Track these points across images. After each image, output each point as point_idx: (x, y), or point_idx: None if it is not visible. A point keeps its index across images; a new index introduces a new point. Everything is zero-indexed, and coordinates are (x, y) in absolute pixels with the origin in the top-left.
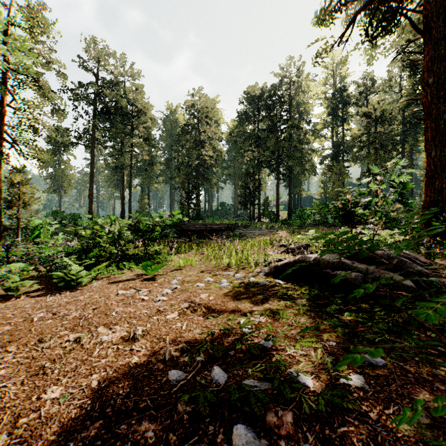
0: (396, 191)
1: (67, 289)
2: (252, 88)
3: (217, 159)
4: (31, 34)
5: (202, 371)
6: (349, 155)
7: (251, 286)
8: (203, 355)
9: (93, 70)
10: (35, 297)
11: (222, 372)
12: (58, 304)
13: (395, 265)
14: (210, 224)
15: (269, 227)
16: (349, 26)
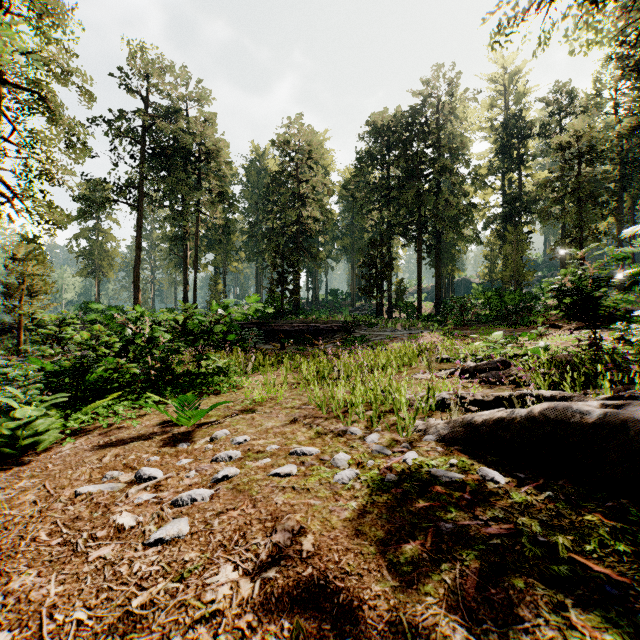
0: None
1: (1, 461)
2: (379, 114)
3: (326, 223)
4: (39, 29)
5: None
6: (531, 214)
7: (417, 484)
8: None
9: (139, 91)
10: None
11: None
12: None
13: None
14: (315, 321)
15: (408, 326)
16: None
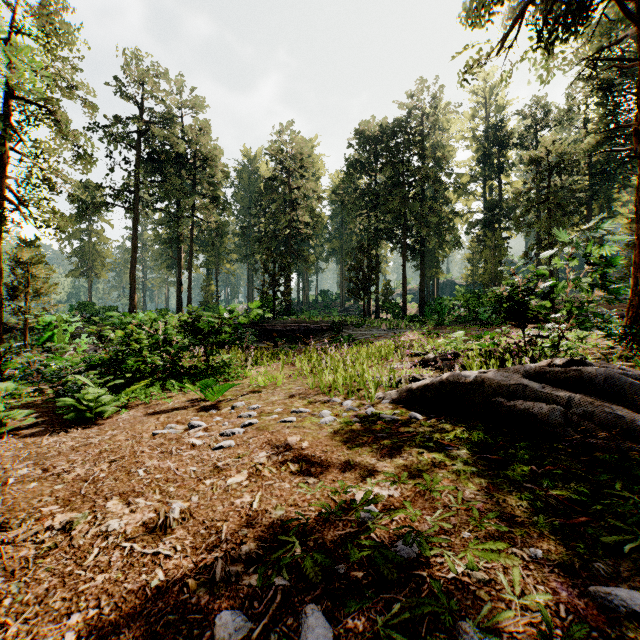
0: (597, 271)
1: (80, 424)
2: (367, 124)
3: (316, 228)
4: (45, 45)
5: (283, 615)
6: (509, 221)
7: (371, 422)
8: (287, 574)
9: (135, 99)
10: (27, 437)
11: (323, 623)
12: (57, 452)
13: (619, 391)
14: (306, 321)
15: (392, 326)
16: (515, 22)
